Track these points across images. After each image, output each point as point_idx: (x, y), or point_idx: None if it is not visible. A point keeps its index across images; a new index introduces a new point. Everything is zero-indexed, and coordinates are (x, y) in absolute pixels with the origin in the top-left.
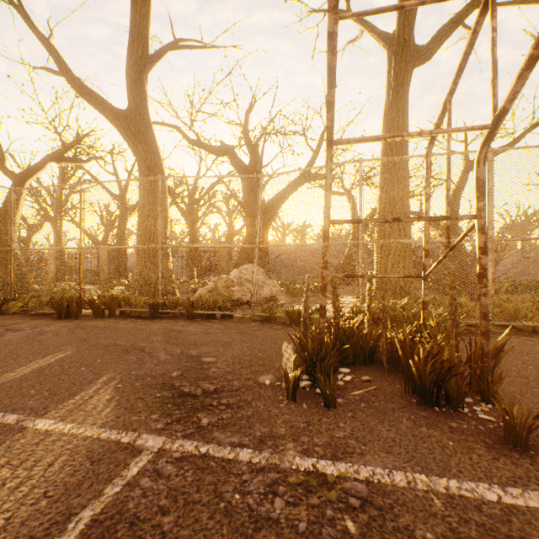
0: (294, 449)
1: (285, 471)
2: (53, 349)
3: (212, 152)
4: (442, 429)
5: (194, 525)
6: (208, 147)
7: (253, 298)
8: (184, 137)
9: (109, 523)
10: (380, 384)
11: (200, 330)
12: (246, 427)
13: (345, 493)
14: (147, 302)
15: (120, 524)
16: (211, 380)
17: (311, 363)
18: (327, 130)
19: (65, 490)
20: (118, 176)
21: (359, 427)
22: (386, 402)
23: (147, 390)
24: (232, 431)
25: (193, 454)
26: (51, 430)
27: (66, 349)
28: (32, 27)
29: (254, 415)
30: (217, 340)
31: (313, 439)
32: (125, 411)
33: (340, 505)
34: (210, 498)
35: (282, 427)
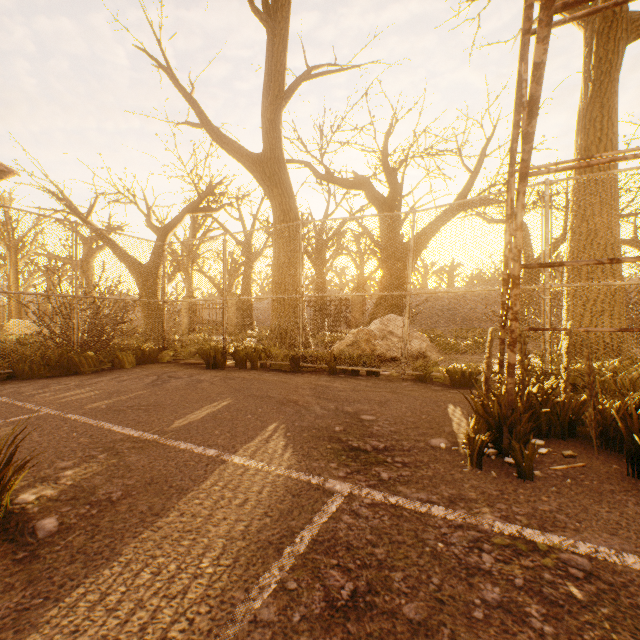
0: (491, 513)
1: (485, 531)
2: (216, 397)
3: (344, 185)
4: None
5: (406, 559)
6: (339, 181)
7: (403, 354)
8: (314, 173)
9: (328, 544)
10: (588, 462)
11: (348, 387)
12: (430, 486)
13: (563, 563)
14: (287, 355)
15: (338, 546)
16: (377, 438)
17: (495, 429)
18: (521, 163)
19: (280, 513)
20: (243, 221)
21: (567, 503)
22: (601, 483)
23: (316, 441)
24: (417, 488)
25: (383, 502)
26: (247, 465)
27: (227, 398)
28: (177, 85)
29: (436, 476)
30: (370, 398)
31: (511, 507)
32: (304, 457)
33: (559, 572)
34: (413, 542)
35: (471, 491)
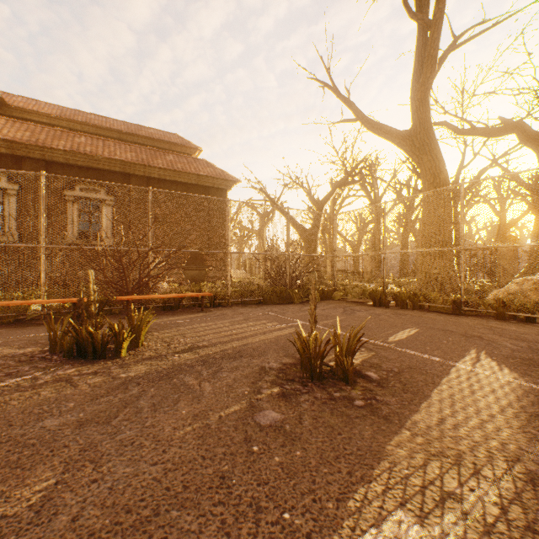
0: None
1: None
2: (402, 326)
3: (489, 135)
4: None
5: None
6: (483, 132)
7: None
8: (452, 130)
9: None
10: None
11: (528, 331)
12: None
13: None
14: (445, 299)
15: None
16: None
17: None
18: None
19: (531, 402)
20: (373, 186)
21: None
22: None
23: (527, 366)
24: None
25: None
26: (474, 371)
27: (412, 327)
28: (338, 96)
29: None
30: None
31: None
32: (523, 375)
33: None
34: None
35: None
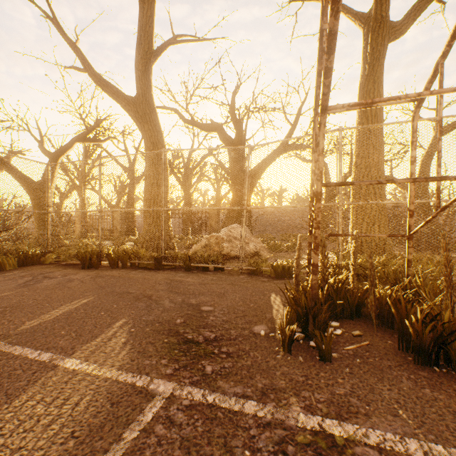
0: (296, 404)
1: (291, 428)
2: (79, 295)
3: (204, 129)
4: (447, 392)
5: None
6: (200, 125)
7: (241, 253)
8: (181, 118)
9: None
10: (371, 339)
11: (197, 281)
12: (247, 377)
13: None
14: (152, 256)
15: None
16: (211, 328)
17: (303, 316)
18: (322, 96)
19: (89, 431)
20: (128, 152)
21: (358, 384)
22: (381, 359)
23: (156, 335)
24: (235, 381)
25: (201, 402)
26: (77, 370)
27: (89, 295)
28: (63, 34)
29: (254, 365)
30: (212, 290)
31: (314, 394)
32: (138, 355)
33: None
34: (221, 453)
35: (282, 379)
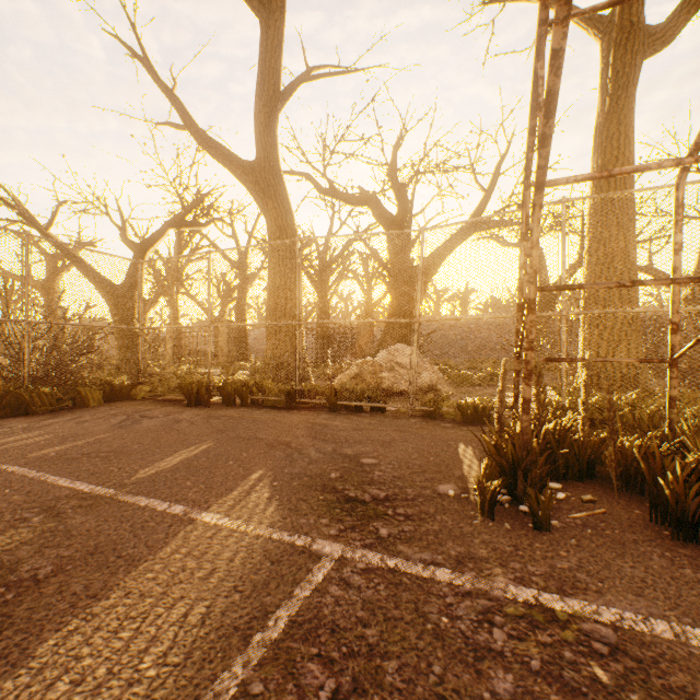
0: (504, 575)
1: (497, 599)
2: (194, 440)
3: (349, 202)
4: None
5: (402, 642)
6: (344, 197)
7: (411, 387)
8: (316, 187)
9: (309, 626)
10: (609, 507)
11: (349, 425)
12: (435, 543)
13: (585, 636)
14: (282, 390)
15: (321, 629)
16: (378, 485)
17: (509, 472)
18: (538, 170)
19: (253, 587)
20: (237, 239)
21: (588, 559)
22: (623, 532)
23: (307, 491)
24: (420, 546)
25: (379, 567)
26: (220, 525)
27: (207, 440)
28: (156, 79)
29: (442, 531)
30: (373, 438)
31: (527, 566)
32: (290, 512)
33: (581, 649)
34: (412, 617)
35: (482, 548)
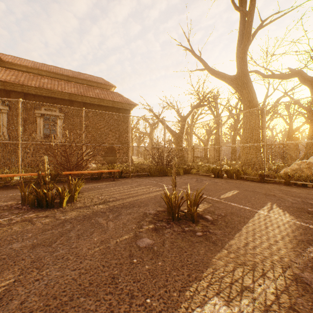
0: None
1: None
2: (229, 189)
3: (282, 78)
4: None
5: None
6: (279, 76)
7: None
8: (261, 75)
9: None
10: None
11: (302, 192)
12: None
13: None
14: (255, 173)
15: None
16: None
17: None
18: None
19: (300, 233)
20: (215, 108)
21: None
22: None
23: (300, 212)
24: None
25: None
26: (269, 215)
27: (235, 190)
28: (194, 55)
29: None
30: None
31: None
32: (297, 217)
33: None
34: None
35: None
